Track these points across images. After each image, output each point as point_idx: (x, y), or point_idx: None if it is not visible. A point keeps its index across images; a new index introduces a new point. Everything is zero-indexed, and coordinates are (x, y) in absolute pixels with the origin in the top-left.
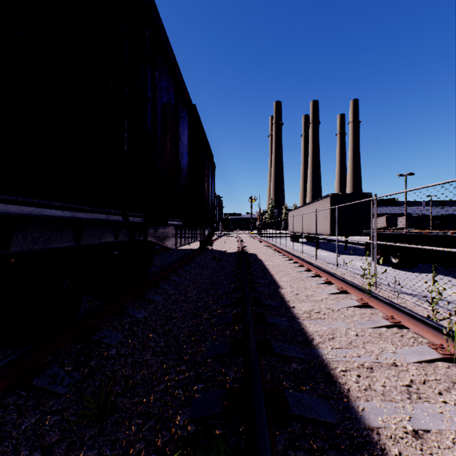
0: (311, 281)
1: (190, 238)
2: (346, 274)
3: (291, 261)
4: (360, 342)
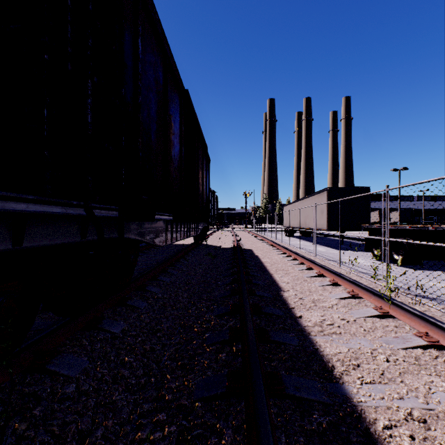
0: (315, 281)
1: (183, 233)
2: (351, 273)
3: (290, 258)
4: (395, 372)
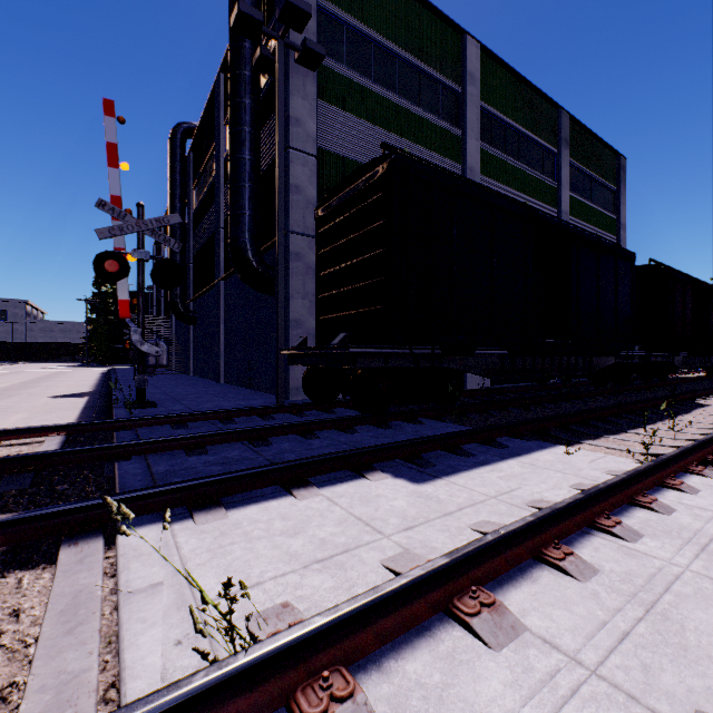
0: None
1: (693, 363)
2: None
3: None
4: None
